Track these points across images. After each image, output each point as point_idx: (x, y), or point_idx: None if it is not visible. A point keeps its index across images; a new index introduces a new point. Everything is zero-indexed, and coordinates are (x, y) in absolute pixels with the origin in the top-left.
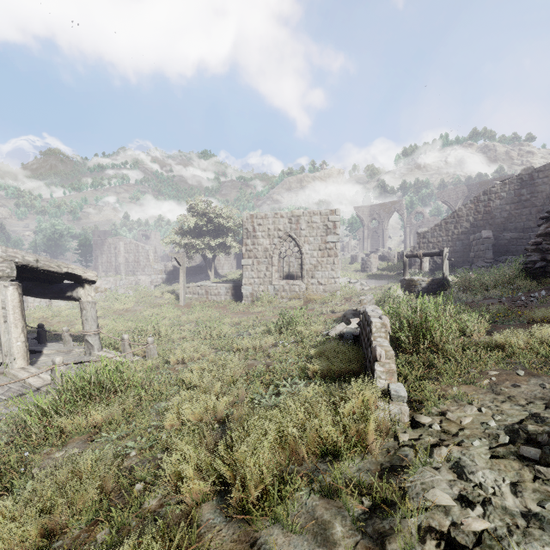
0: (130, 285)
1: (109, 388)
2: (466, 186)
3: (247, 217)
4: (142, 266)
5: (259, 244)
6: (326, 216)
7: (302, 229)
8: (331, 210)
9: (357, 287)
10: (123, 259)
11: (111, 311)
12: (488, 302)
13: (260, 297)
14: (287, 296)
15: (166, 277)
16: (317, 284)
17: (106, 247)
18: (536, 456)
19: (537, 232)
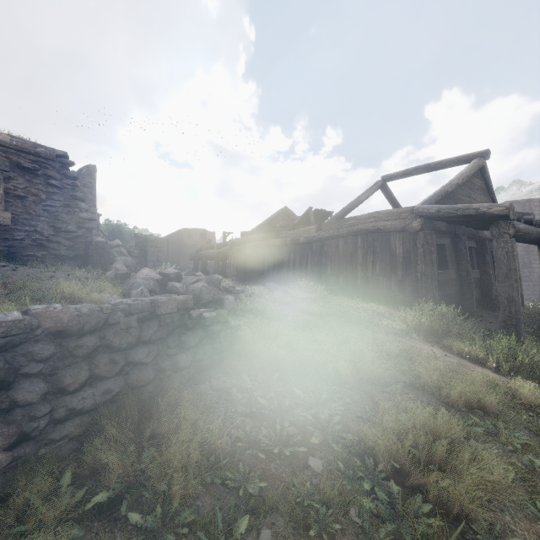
0: None
1: None
2: None
3: None
4: None
5: None
6: None
7: None
8: None
9: None
10: None
11: None
12: None
13: None
14: None
15: None
16: None
17: None
18: None
19: None
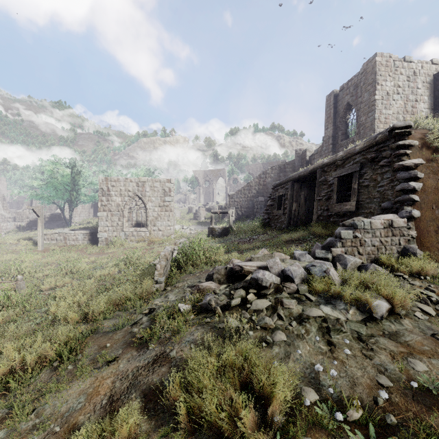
0: None
1: (2, 305)
2: (262, 164)
3: (102, 180)
4: None
5: (112, 201)
6: (164, 183)
7: (146, 191)
8: (167, 179)
9: (187, 231)
10: None
11: None
12: (240, 241)
13: (114, 241)
14: (135, 240)
15: (17, 224)
16: (158, 231)
17: None
18: (187, 289)
19: None
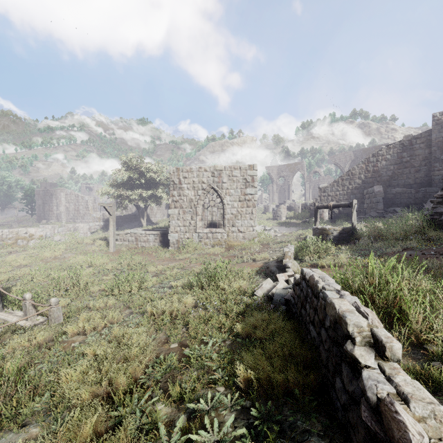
0: (68, 232)
1: None
2: (352, 152)
3: (173, 171)
4: (81, 215)
5: (184, 195)
6: (246, 170)
7: (223, 182)
8: (249, 165)
9: (272, 234)
10: (64, 208)
11: (38, 259)
12: (410, 253)
13: (186, 244)
14: (210, 243)
15: (103, 224)
16: (237, 232)
17: (48, 197)
18: None
19: (415, 188)
